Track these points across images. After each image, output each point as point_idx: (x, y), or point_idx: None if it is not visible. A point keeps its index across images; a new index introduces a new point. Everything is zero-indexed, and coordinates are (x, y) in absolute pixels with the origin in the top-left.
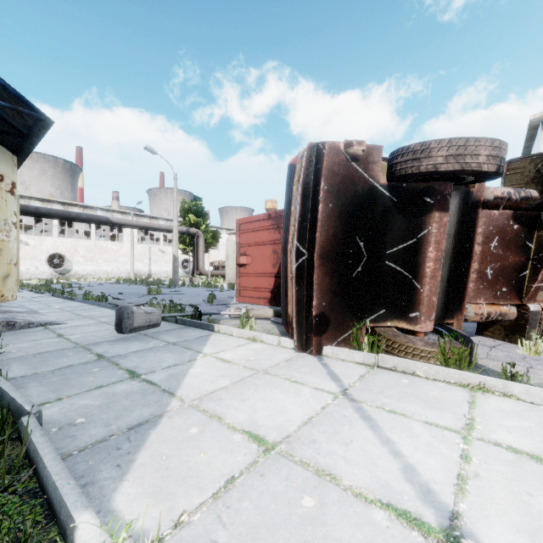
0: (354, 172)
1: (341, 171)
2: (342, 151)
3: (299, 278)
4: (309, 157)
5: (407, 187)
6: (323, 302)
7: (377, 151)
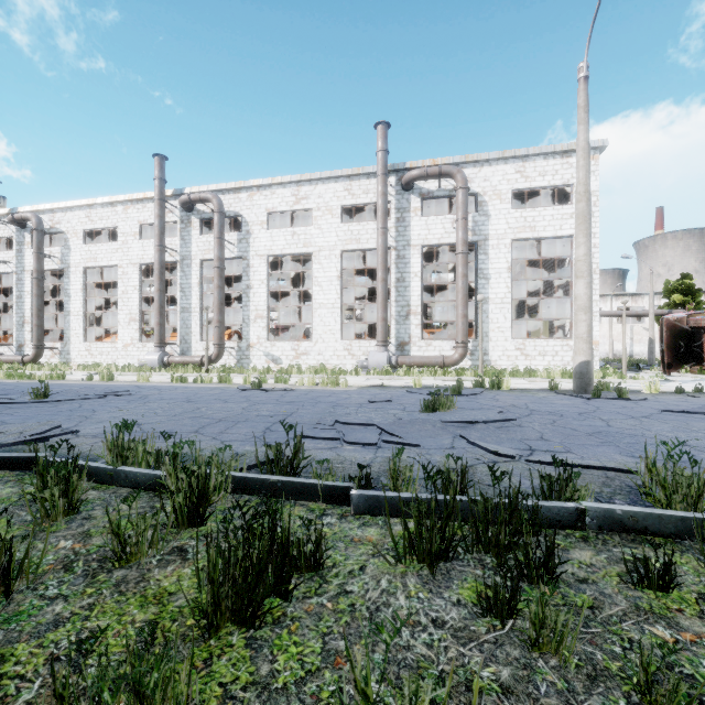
0: (675, 324)
1: (671, 325)
2: (670, 320)
3: (661, 353)
4: (661, 321)
5: (697, 327)
6: (669, 360)
7: (683, 318)
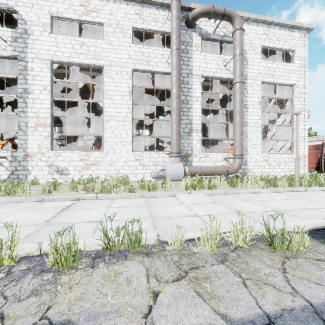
0: None
1: None
2: None
3: (324, 163)
4: None
5: None
6: None
7: None
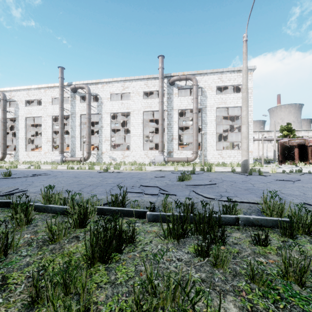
0: (283, 144)
1: (282, 144)
2: (281, 142)
3: (278, 156)
4: (278, 143)
5: (292, 145)
6: (281, 159)
7: (287, 141)
